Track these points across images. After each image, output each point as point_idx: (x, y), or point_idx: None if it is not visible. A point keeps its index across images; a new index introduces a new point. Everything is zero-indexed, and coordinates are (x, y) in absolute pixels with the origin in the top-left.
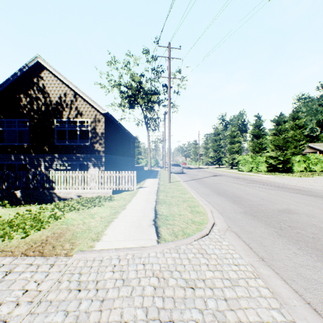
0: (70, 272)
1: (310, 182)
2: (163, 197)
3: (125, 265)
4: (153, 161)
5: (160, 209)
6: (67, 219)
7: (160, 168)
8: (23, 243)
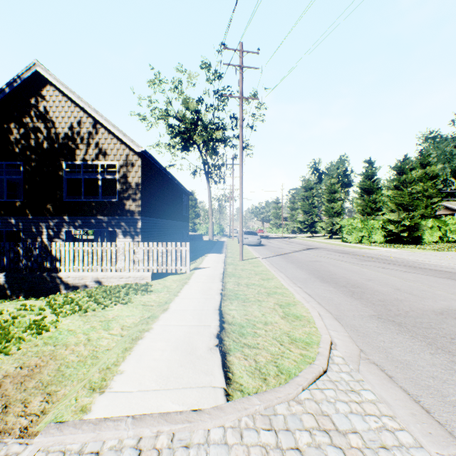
0: None
1: None
2: (233, 286)
3: None
4: (216, 228)
5: (229, 310)
6: (60, 331)
7: (227, 238)
8: None
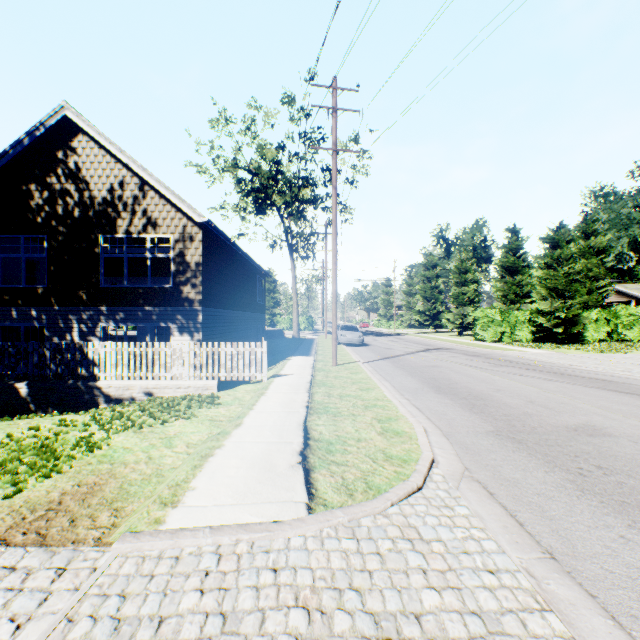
0: (100, 591)
1: (624, 365)
2: (322, 398)
3: (232, 572)
4: (303, 320)
5: (316, 425)
6: (115, 449)
7: (318, 335)
8: (6, 511)
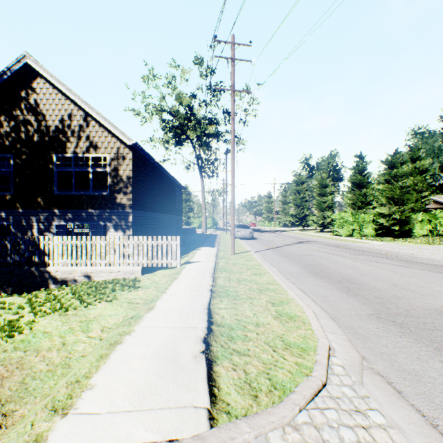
0: None
1: None
2: (223, 282)
3: None
4: (209, 221)
5: (219, 309)
6: (35, 333)
7: (220, 231)
8: None
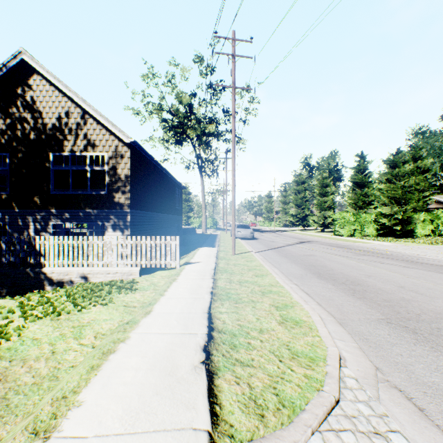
0: None
1: None
2: (224, 284)
3: None
4: (209, 221)
5: (220, 313)
6: (23, 340)
7: (220, 231)
8: None
